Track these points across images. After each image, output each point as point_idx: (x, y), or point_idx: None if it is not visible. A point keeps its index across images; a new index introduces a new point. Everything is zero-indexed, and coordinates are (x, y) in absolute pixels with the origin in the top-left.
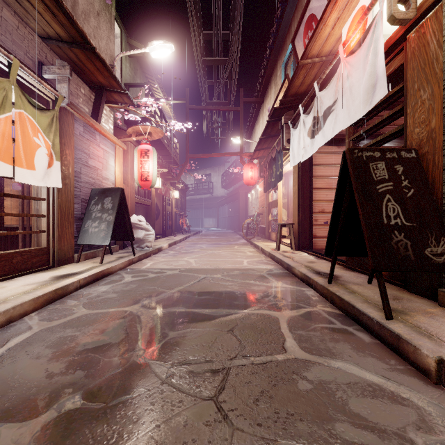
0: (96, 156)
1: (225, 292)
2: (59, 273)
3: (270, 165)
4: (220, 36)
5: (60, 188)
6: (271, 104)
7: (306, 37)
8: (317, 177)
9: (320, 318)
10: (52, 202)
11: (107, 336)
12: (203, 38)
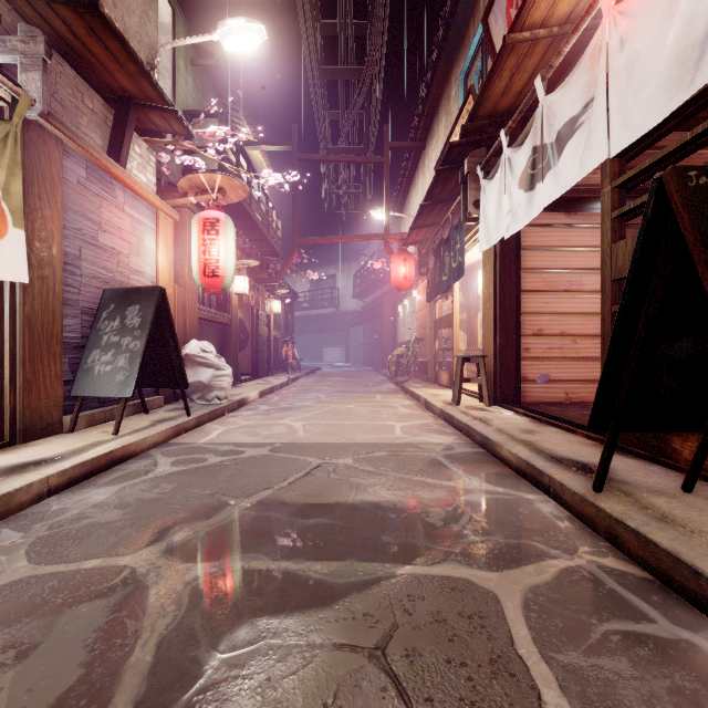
0: (115, 229)
1: (361, 505)
2: (13, 460)
3: (438, 253)
4: (350, 25)
5: (30, 284)
6: (439, 149)
7: (513, 5)
8: (529, 271)
9: (603, 595)
10: (10, 313)
11: (26, 679)
12: (321, 33)
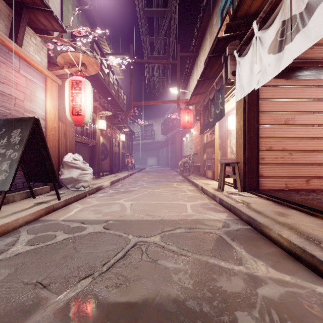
0: (12, 83)
1: (168, 307)
2: None
3: (207, 107)
4: None
5: None
6: (206, 54)
7: None
8: (264, 112)
9: None
10: None
11: None
12: None
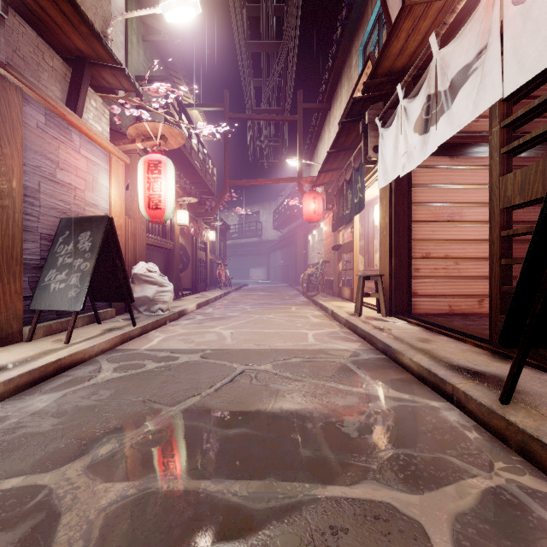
0: (72, 168)
1: (280, 414)
2: None
3: (342, 192)
4: (270, 6)
5: None
6: (342, 109)
7: None
8: (419, 204)
9: (534, 526)
10: None
11: None
12: (247, 15)
